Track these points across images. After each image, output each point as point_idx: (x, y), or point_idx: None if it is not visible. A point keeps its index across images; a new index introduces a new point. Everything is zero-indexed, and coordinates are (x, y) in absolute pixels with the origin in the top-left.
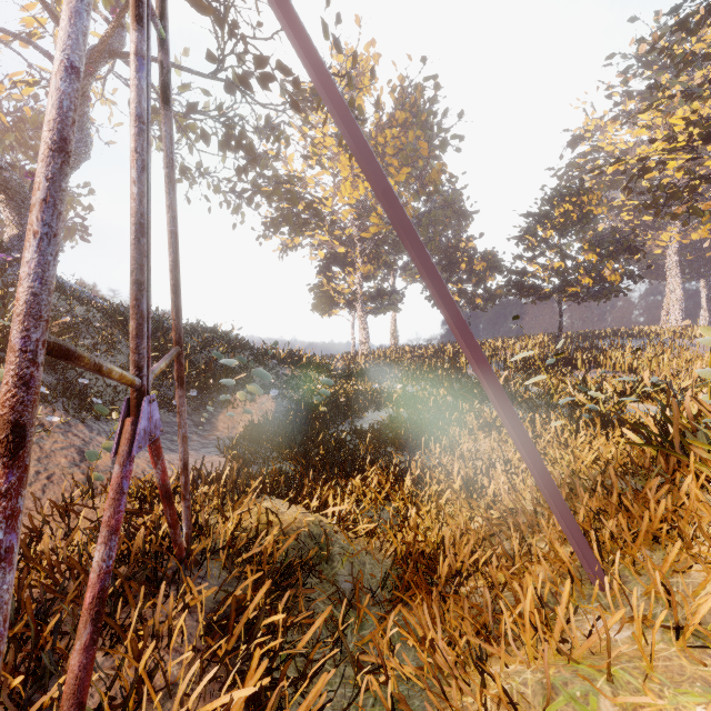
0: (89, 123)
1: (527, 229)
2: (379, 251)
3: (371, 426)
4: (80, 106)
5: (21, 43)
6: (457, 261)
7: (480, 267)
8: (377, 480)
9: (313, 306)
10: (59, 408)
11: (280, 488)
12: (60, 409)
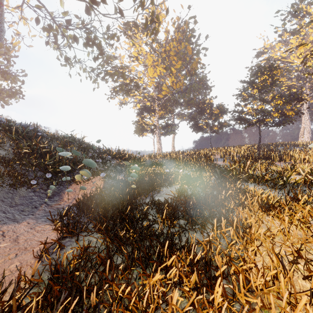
0: (3, 21)
1: (243, 89)
2: (166, 104)
3: (166, 200)
4: None
5: None
6: (204, 109)
7: (216, 111)
8: (177, 273)
9: (135, 131)
10: None
11: (61, 298)
12: None
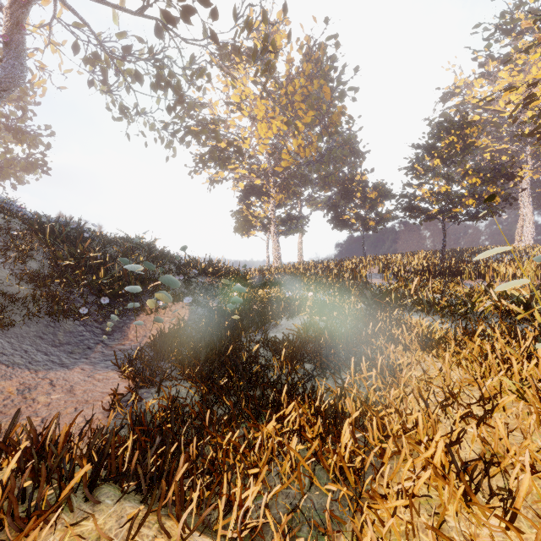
0: (25, 52)
1: (416, 159)
2: (289, 183)
3: (286, 336)
4: (15, 35)
5: None
6: (352, 191)
7: (372, 195)
8: (297, 423)
9: (235, 228)
10: None
11: (156, 444)
12: None
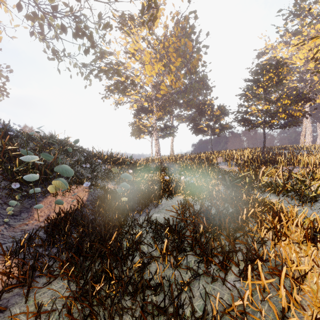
0: None
1: (247, 89)
2: (165, 105)
3: (166, 220)
4: None
5: None
6: (204, 111)
7: (217, 113)
8: None
9: (131, 133)
10: None
11: None
12: None
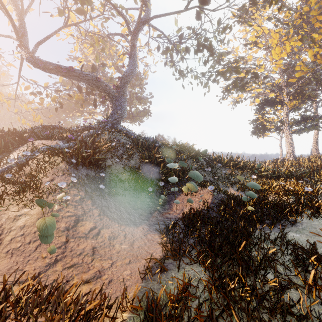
0: (136, 58)
1: None
2: (302, 90)
3: (311, 245)
4: (132, 52)
5: (123, 42)
6: None
7: None
8: None
9: (252, 132)
10: (84, 189)
11: None
12: (84, 190)
